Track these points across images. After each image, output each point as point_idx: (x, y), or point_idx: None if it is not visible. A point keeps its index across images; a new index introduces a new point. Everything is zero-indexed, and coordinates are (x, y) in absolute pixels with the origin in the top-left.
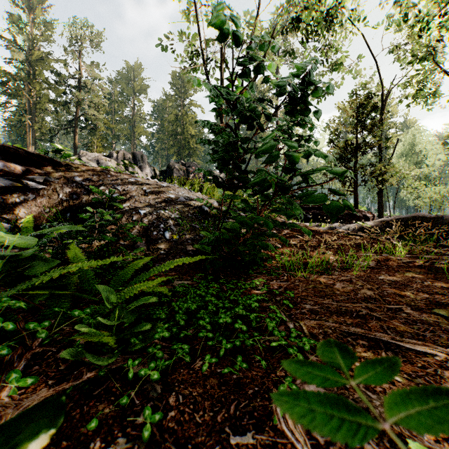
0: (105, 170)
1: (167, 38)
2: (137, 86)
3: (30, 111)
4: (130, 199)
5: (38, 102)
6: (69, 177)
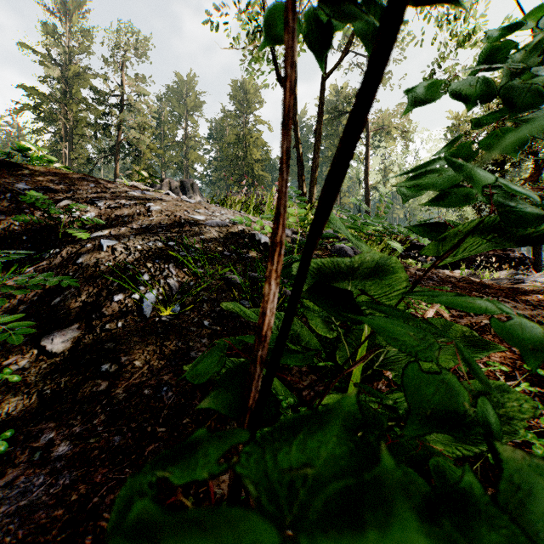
0: (91, 177)
1: (218, 11)
2: (191, 103)
3: (66, 137)
4: (114, 223)
5: (74, 126)
6: (2, 183)
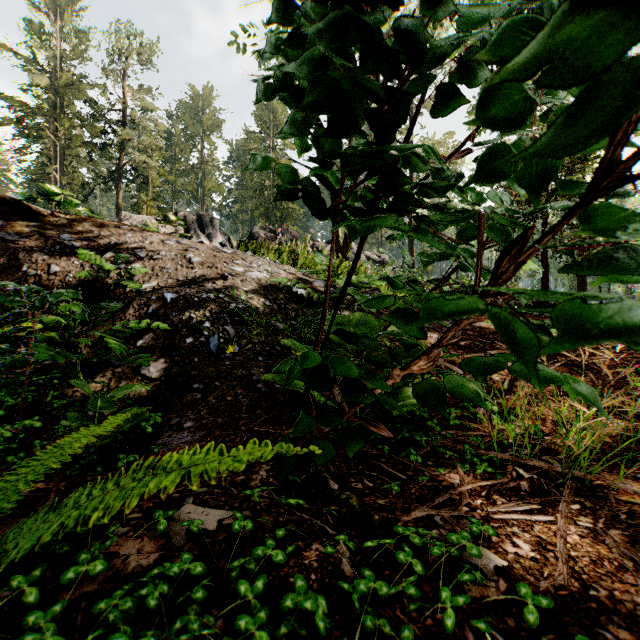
0: (125, 225)
1: (244, 31)
2: (208, 121)
3: (56, 158)
4: (160, 274)
5: (67, 145)
6: (49, 235)
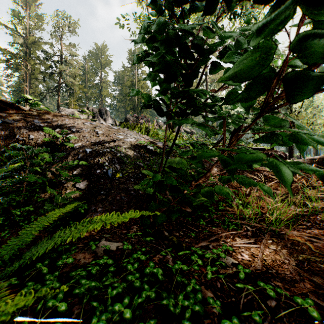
0: (65, 115)
1: (123, 17)
2: (104, 61)
3: (27, 80)
4: (83, 139)
5: (32, 73)
6: (28, 120)
